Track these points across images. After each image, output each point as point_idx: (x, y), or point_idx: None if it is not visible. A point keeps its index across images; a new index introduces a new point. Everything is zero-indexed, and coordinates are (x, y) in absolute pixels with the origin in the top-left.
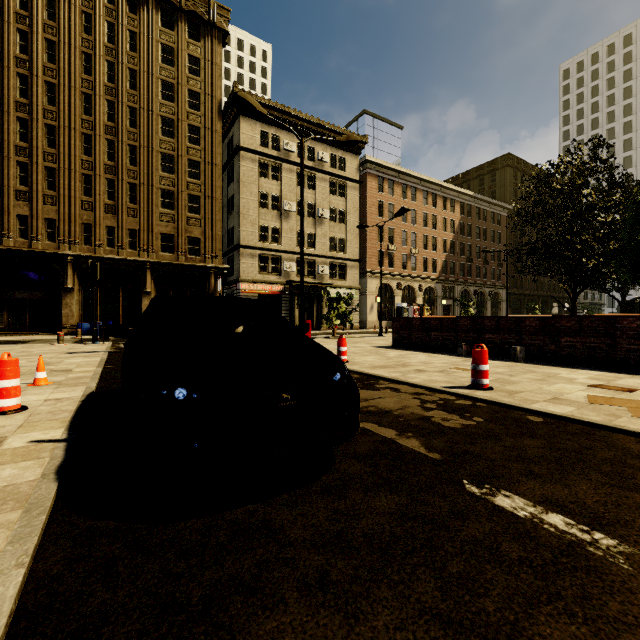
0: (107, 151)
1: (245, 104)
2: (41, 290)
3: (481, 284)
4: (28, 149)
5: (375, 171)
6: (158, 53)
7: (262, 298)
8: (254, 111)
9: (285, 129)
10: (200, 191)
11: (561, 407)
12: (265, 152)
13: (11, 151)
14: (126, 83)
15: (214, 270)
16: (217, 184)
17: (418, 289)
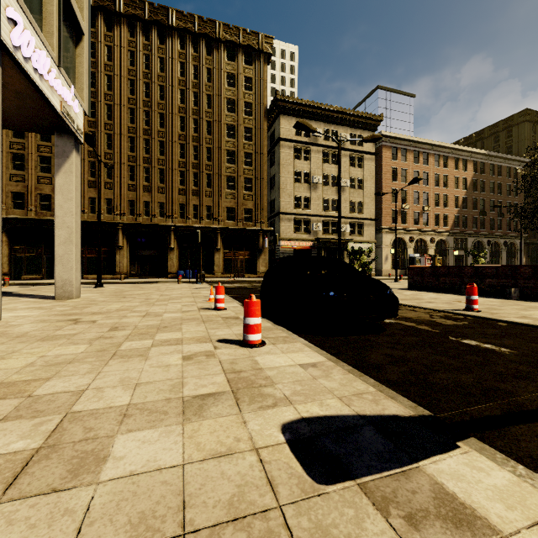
0: (193, 153)
1: (302, 127)
2: (155, 249)
3: (495, 235)
4: (149, 158)
5: (389, 143)
6: (225, 80)
7: (296, 252)
8: (308, 130)
9: (314, 119)
10: (252, 174)
11: (523, 320)
12: (299, 140)
13: (141, 161)
14: (205, 105)
15: (262, 232)
16: (264, 168)
17: (430, 242)
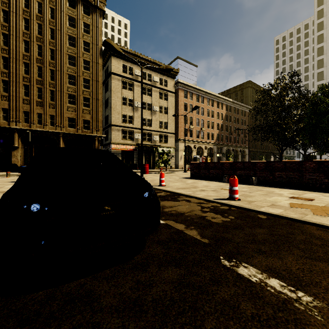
0: (38, 72)
1: (110, 46)
2: None
3: (236, 146)
4: None
5: (183, 87)
6: (66, 20)
7: (123, 152)
8: (115, 50)
9: (136, 64)
10: (90, 95)
11: (276, 209)
12: (125, 75)
13: None
14: (48, 36)
15: (97, 137)
16: (99, 92)
17: (204, 148)
